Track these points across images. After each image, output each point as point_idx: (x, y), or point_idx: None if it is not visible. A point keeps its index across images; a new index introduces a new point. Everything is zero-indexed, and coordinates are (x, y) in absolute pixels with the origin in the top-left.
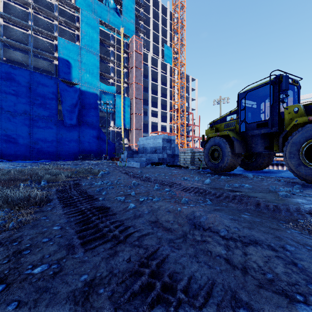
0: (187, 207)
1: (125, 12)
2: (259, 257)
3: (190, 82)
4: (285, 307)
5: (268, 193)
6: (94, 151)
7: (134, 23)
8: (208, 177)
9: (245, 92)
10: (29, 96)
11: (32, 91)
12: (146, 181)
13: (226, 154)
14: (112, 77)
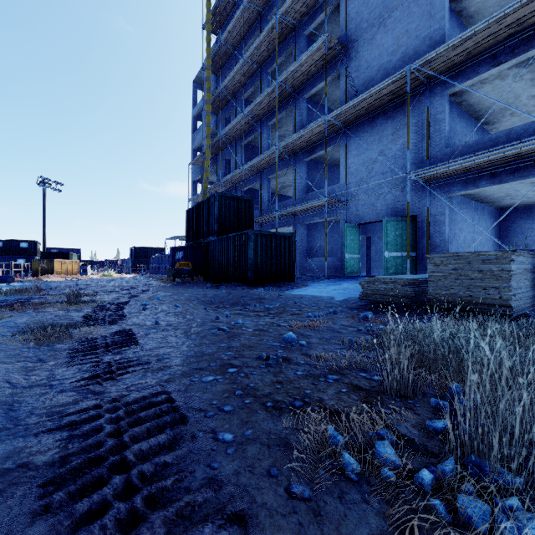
0: None
1: None
2: (3, 365)
3: None
4: (52, 357)
5: None
6: None
7: None
8: None
9: None
10: None
11: None
12: None
13: None
14: None
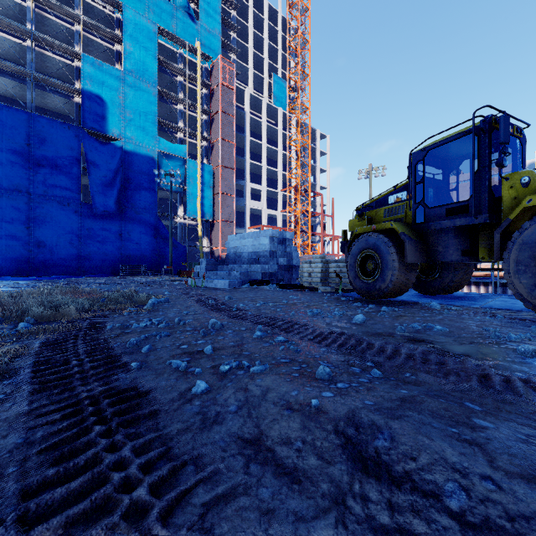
0: (334, 396)
1: (204, 15)
2: None
3: (318, 140)
4: None
5: (489, 346)
6: (148, 259)
7: (220, 34)
8: (357, 309)
9: (424, 150)
10: (26, 159)
11: (33, 150)
12: (239, 318)
13: (389, 265)
14: (181, 129)
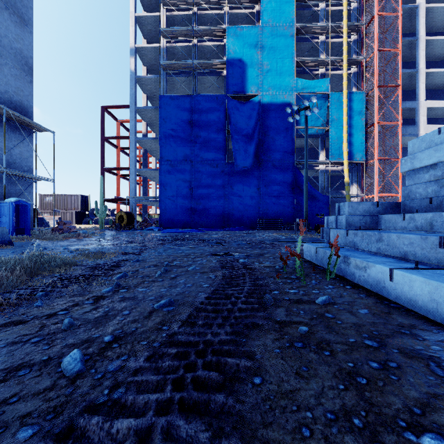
0: None
1: None
2: None
3: None
4: None
5: None
6: (284, 213)
7: None
8: None
9: None
10: (189, 134)
11: (193, 125)
12: None
13: None
14: (321, 62)
